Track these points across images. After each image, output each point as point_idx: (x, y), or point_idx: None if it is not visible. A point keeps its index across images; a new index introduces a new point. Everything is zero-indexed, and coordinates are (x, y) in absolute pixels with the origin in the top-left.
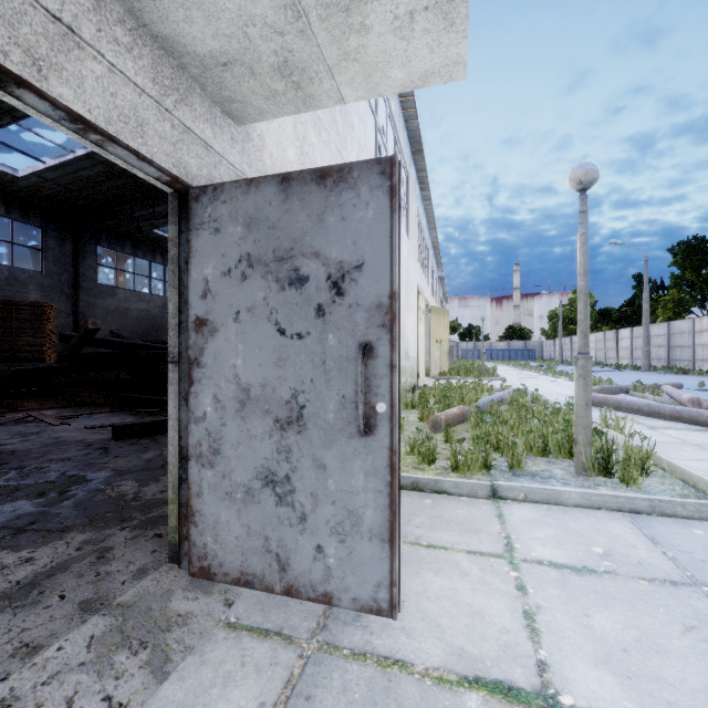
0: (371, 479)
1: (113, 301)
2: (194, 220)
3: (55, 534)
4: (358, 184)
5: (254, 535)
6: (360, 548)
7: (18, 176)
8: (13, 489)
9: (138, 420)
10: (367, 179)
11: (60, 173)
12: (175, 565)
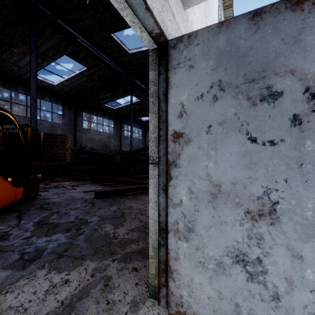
0: None
1: (89, 135)
2: (172, 62)
3: (78, 261)
4: None
5: (225, 300)
6: None
7: (54, 84)
8: (55, 225)
9: (106, 189)
10: None
11: (69, 82)
12: (154, 301)
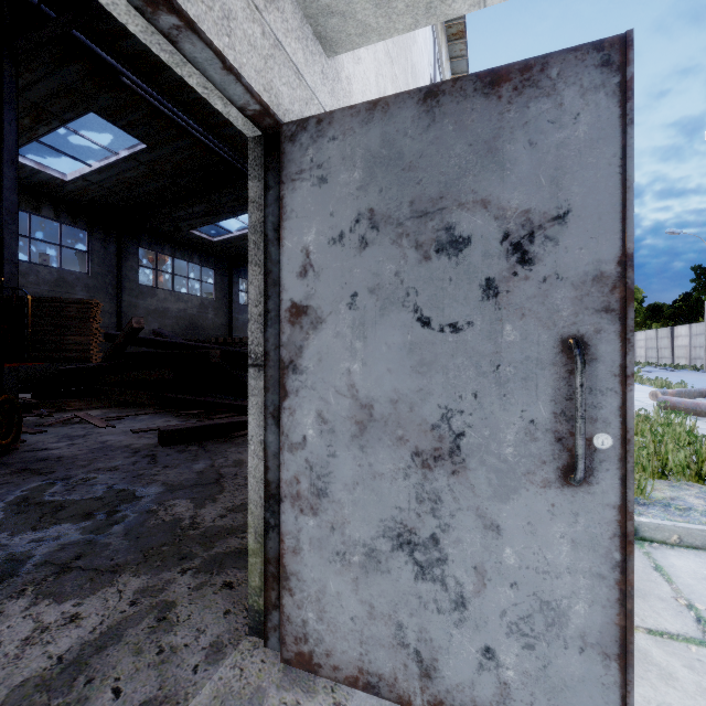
0: (582, 555)
1: (153, 301)
2: (288, 168)
3: (105, 577)
4: (559, 86)
5: (380, 619)
6: (562, 661)
7: (66, 180)
8: (58, 507)
9: (185, 425)
10: (576, 77)
11: (104, 175)
12: (258, 640)
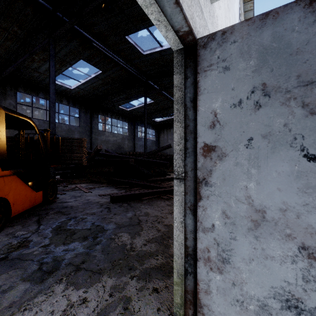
0: None
1: (104, 137)
2: (201, 64)
3: (96, 276)
4: None
5: None
6: None
7: (71, 89)
8: (73, 232)
9: (121, 193)
10: None
11: (85, 85)
12: None
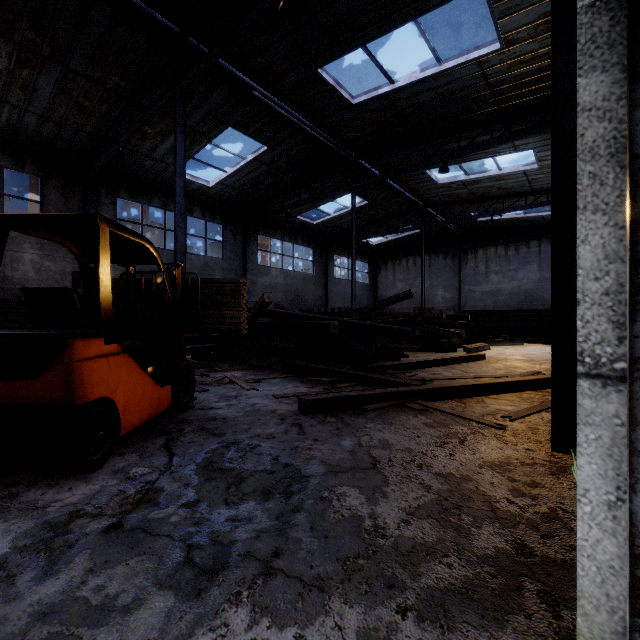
0: None
1: (268, 278)
2: None
3: (314, 595)
4: None
5: None
6: None
7: (209, 186)
8: (239, 477)
9: (321, 395)
10: None
11: (235, 178)
12: None
